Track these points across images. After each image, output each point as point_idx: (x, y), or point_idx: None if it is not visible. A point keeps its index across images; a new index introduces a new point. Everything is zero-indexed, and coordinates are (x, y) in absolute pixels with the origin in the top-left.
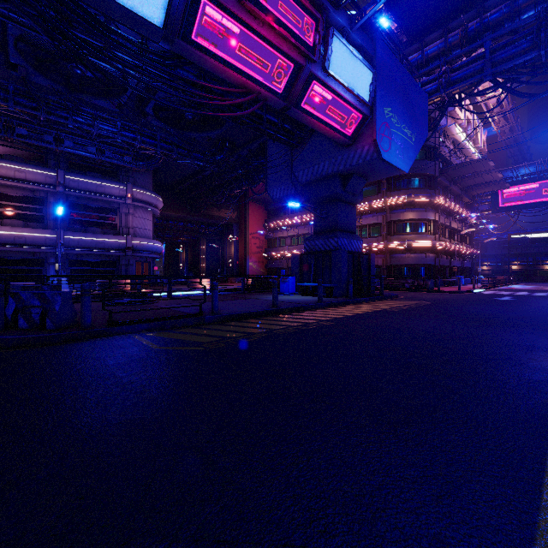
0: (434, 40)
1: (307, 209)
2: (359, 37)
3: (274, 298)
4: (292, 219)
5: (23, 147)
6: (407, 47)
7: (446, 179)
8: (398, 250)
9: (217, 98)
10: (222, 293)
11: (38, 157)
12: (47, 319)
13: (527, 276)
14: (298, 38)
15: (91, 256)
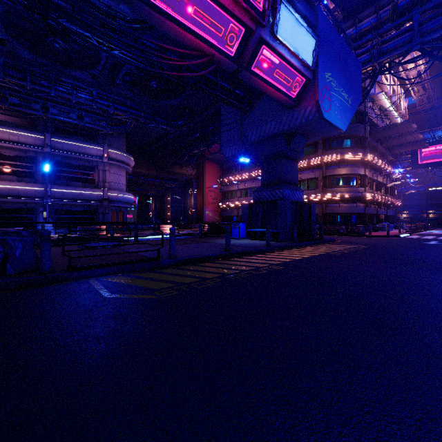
0: (366, 17)
1: (256, 164)
2: (303, 7)
3: (227, 242)
4: (242, 175)
5: (17, 115)
6: (342, 24)
7: (374, 140)
8: (333, 200)
9: (175, 60)
10: (182, 237)
11: (29, 123)
12: (7, 264)
13: (440, 222)
14: (249, 3)
15: (73, 206)
